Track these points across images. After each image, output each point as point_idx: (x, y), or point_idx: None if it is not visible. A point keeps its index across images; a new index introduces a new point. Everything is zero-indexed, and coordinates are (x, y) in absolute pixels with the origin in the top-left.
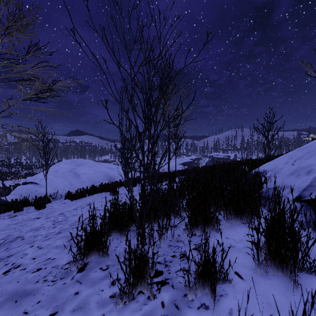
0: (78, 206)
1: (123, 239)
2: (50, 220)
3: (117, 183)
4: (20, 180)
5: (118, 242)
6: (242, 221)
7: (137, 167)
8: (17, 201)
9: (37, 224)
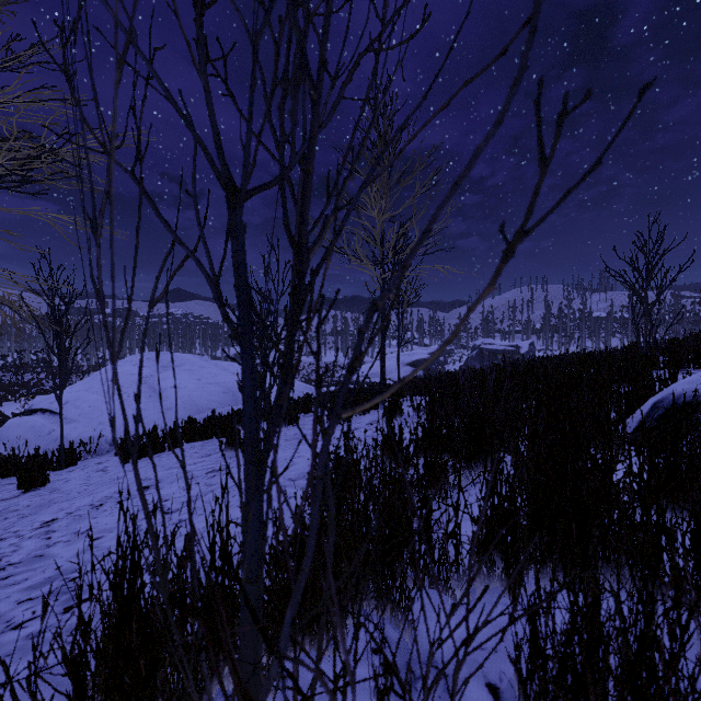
0: (112, 494)
1: None
2: None
3: None
4: None
5: None
6: None
7: (309, 370)
8: None
9: None
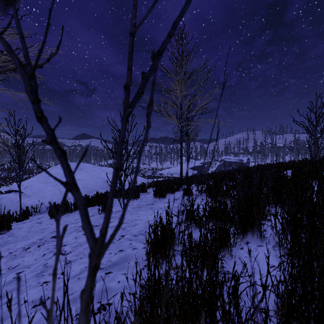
0: (36, 240)
1: None
2: None
3: (117, 192)
4: None
5: None
6: None
7: (144, 171)
8: None
9: None
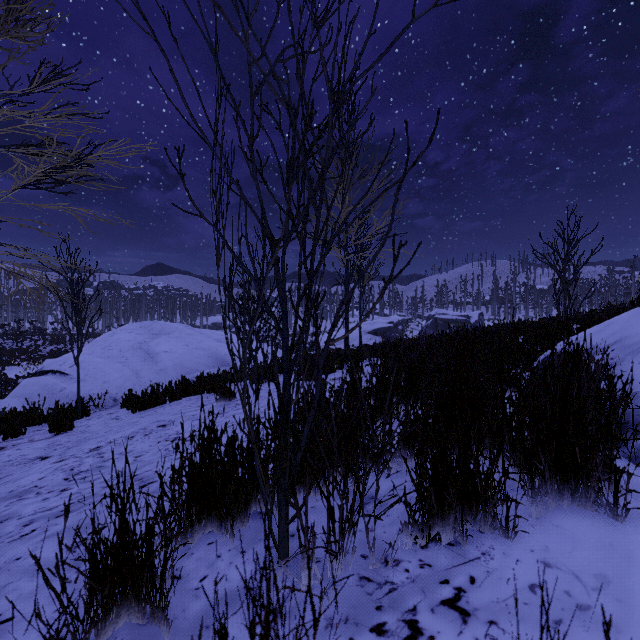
0: (138, 430)
1: (227, 546)
2: (62, 468)
3: (236, 373)
4: (40, 365)
5: (211, 558)
6: (577, 501)
7: (280, 338)
8: (15, 412)
9: (31, 477)
